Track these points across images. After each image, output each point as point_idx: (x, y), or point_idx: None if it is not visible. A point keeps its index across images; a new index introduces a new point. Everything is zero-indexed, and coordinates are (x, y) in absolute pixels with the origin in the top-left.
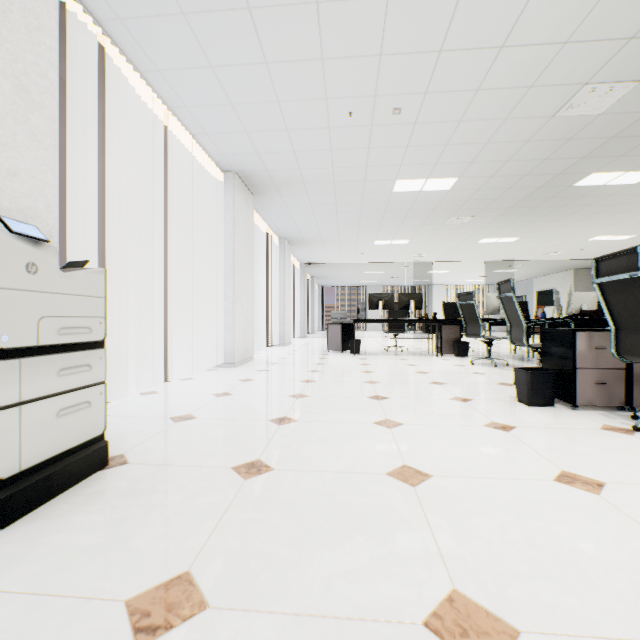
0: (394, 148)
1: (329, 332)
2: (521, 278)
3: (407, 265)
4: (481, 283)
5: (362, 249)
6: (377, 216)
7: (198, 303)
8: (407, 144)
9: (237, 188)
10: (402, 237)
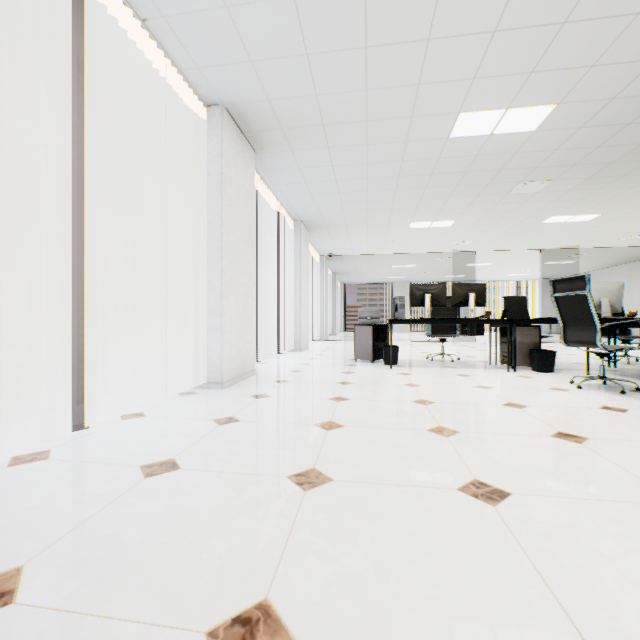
0: (471, 37)
1: (356, 336)
2: (575, 272)
3: (444, 256)
4: (524, 278)
5: (393, 235)
6: (420, 183)
7: (172, 296)
8: (495, 25)
9: (227, 131)
10: (446, 216)
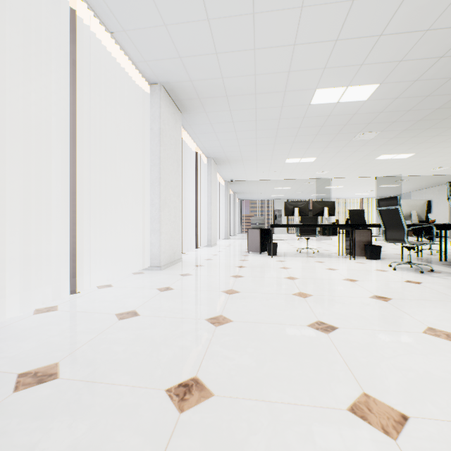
0: (321, 43)
1: (249, 236)
2: (400, 192)
3: (310, 181)
4: (366, 196)
5: (275, 167)
6: (292, 133)
7: (127, 209)
8: (337, 36)
9: (163, 100)
10: (310, 155)
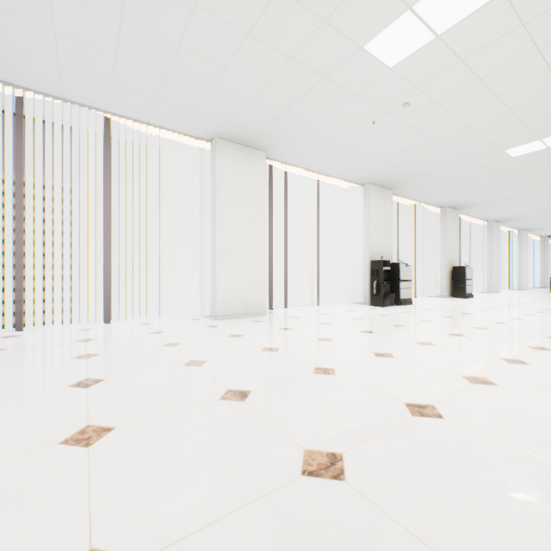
0: None
1: (550, 282)
2: None
3: None
4: None
5: None
6: None
7: (475, 269)
8: None
9: (492, 226)
10: None
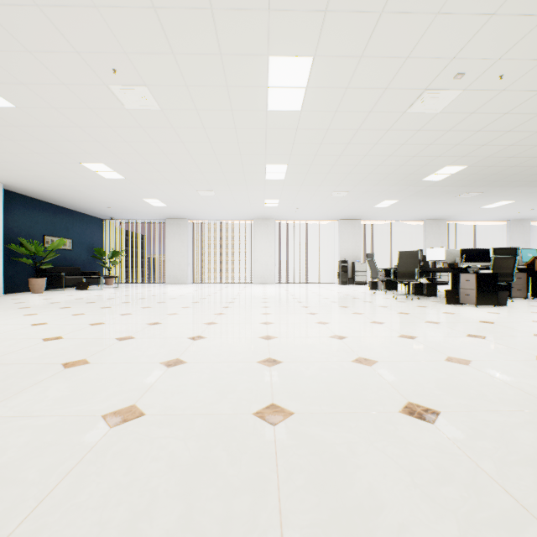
0: None
1: None
2: None
3: None
4: None
5: None
6: None
7: None
8: None
9: (511, 224)
10: None
